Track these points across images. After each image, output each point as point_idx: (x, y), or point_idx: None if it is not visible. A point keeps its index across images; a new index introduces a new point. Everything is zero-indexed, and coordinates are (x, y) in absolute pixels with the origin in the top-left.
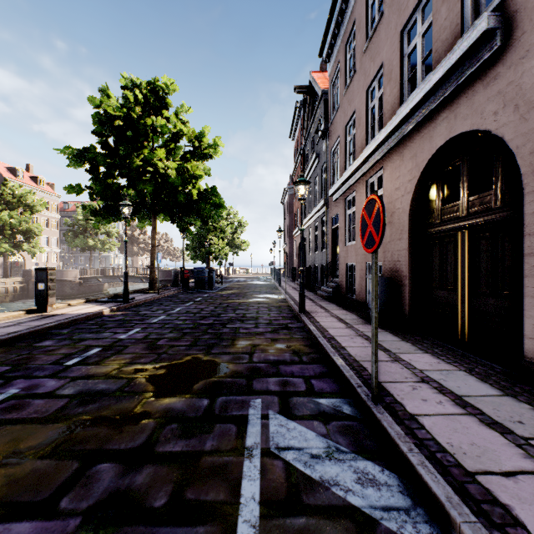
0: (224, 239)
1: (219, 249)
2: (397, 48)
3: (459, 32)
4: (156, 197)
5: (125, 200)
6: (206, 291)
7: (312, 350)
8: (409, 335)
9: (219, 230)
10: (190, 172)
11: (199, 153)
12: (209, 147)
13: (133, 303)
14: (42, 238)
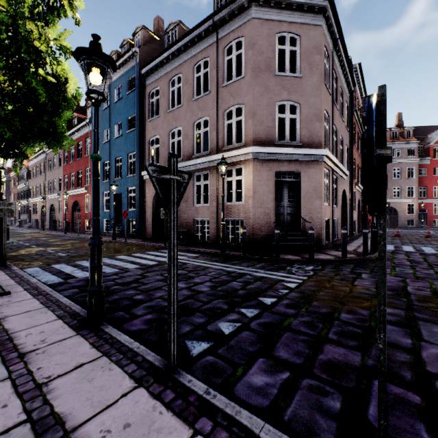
0: None
1: None
2: (40, 186)
3: (44, 194)
4: None
5: None
6: None
7: (23, 230)
8: (40, 229)
9: None
10: None
11: None
12: None
13: None
14: None
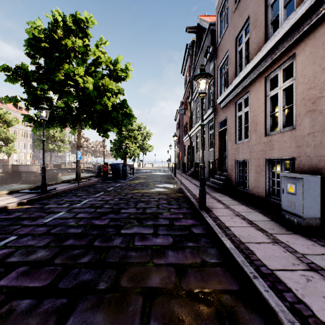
0: (136, 144)
1: (133, 150)
2: None
3: None
4: (80, 108)
5: (42, 104)
6: (120, 181)
7: (254, 317)
8: None
9: (133, 137)
10: (104, 86)
11: (114, 75)
12: (122, 71)
13: (50, 194)
14: (20, 144)
